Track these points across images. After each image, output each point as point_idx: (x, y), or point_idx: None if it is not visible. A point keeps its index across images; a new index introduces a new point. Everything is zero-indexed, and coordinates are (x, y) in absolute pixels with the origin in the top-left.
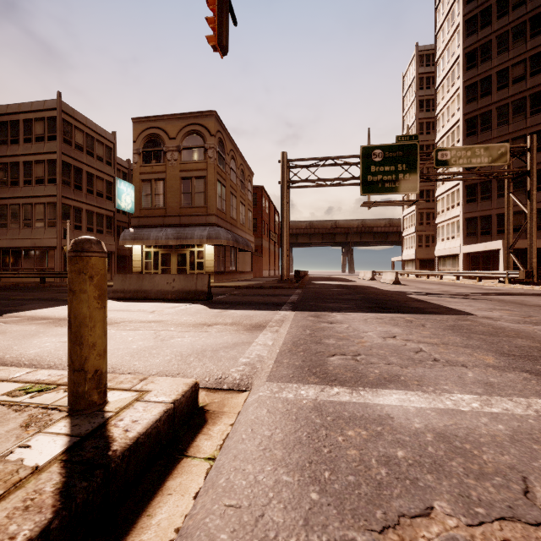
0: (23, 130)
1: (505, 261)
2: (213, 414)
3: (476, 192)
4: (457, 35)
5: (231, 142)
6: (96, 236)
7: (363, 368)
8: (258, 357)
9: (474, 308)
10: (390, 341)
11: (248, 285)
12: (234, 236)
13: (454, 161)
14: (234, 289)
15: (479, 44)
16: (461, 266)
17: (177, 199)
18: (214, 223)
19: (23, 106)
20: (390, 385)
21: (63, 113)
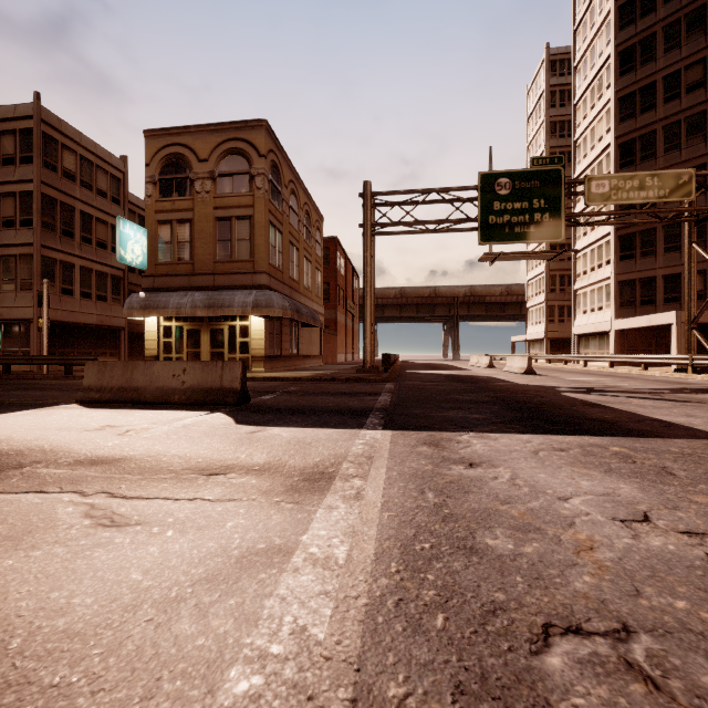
0: None
1: (686, 341)
2: None
3: (634, 245)
4: (607, 28)
5: (290, 170)
6: (96, 304)
7: None
8: (296, 652)
9: (706, 422)
10: (655, 542)
11: (313, 376)
12: (294, 304)
13: (615, 194)
14: (292, 383)
15: (638, 38)
16: (612, 348)
17: (211, 249)
18: (264, 285)
19: None
20: None
21: (44, 124)
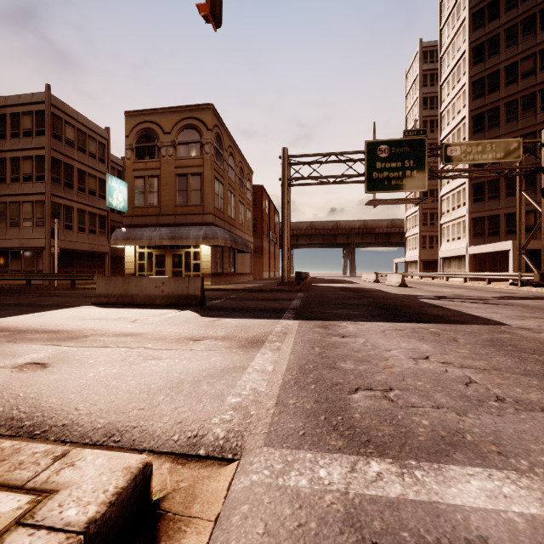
0: (10, 125)
1: (517, 263)
2: (172, 523)
3: (483, 191)
4: (463, 29)
5: (229, 138)
6: (88, 236)
7: (403, 417)
8: (253, 393)
9: (502, 316)
10: (424, 365)
11: (246, 288)
12: (232, 236)
13: (464, 156)
14: (232, 292)
15: (487, 38)
16: (467, 268)
17: (172, 196)
18: (211, 222)
19: (10, 100)
20: (457, 453)
21: (53, 107)
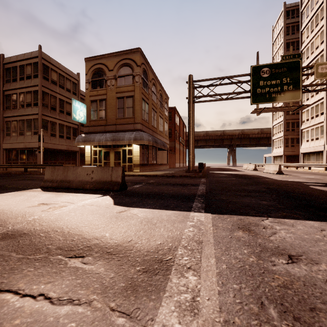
0: (19, 72)
1: None
2: None
3: None
4: None
5: (152, 73)
6: (66, 140)
7: None
8: None
9: None
10: None
11: (163, 174)
12: (154, 138)
13: None
14: (152, 177)
15: None
16: (325, 160)
17: (114, 112)
18: (139, 129)
19: (19, 57)
20: None
21: (43, 59)
